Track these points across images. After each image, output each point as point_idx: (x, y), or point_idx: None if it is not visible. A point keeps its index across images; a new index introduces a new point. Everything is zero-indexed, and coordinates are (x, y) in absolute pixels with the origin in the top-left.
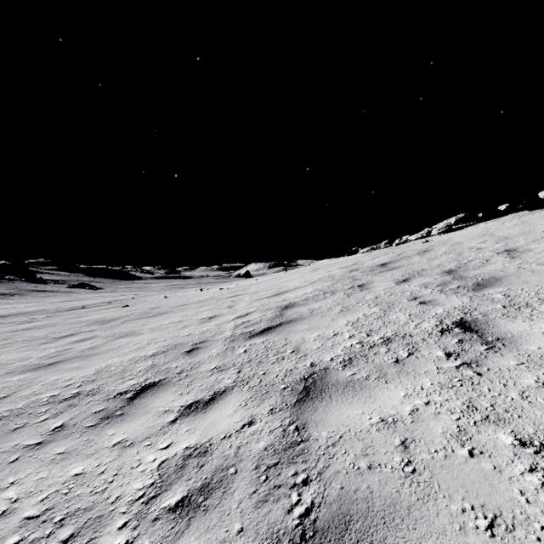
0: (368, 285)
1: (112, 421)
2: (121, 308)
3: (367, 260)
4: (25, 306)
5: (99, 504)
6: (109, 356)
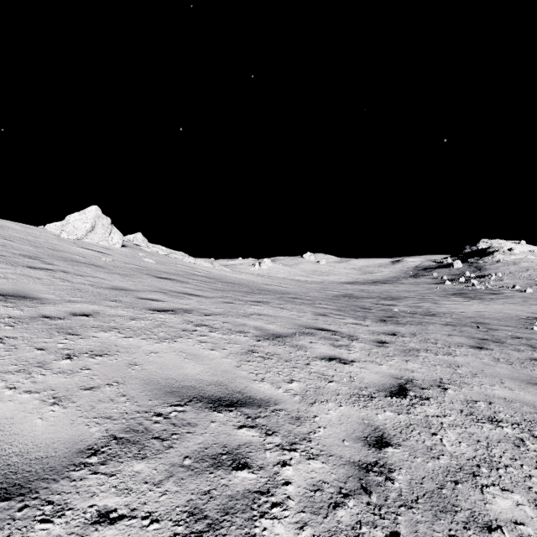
0: None
1: None
2: None
3: None
4: None
5: (321, 532)
6: None
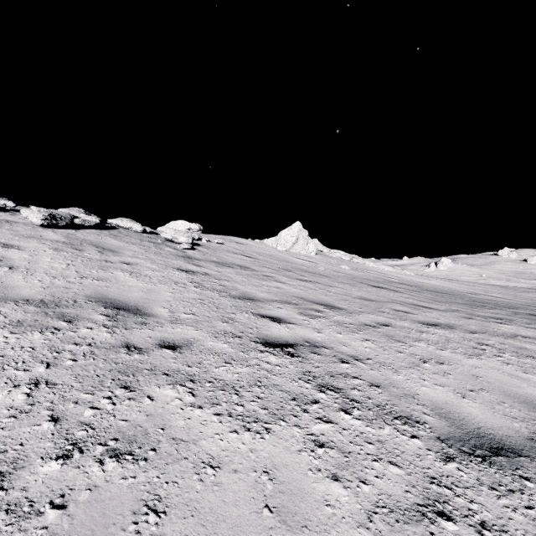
0: None
1: None
2: None
3: None
4: None
5: None
6: None
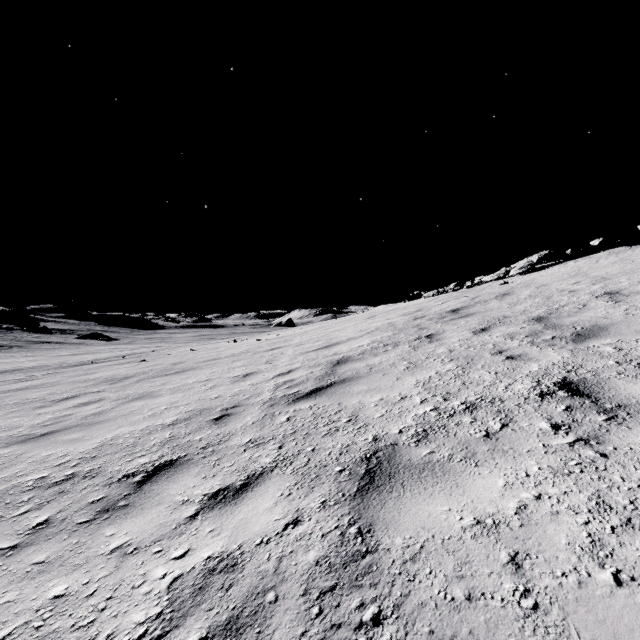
0: (438, 335)
1: (113, 515)
2: (137, 364)
3: (434, 305)
4: (24, 360)
5: None
6: (117, 425)
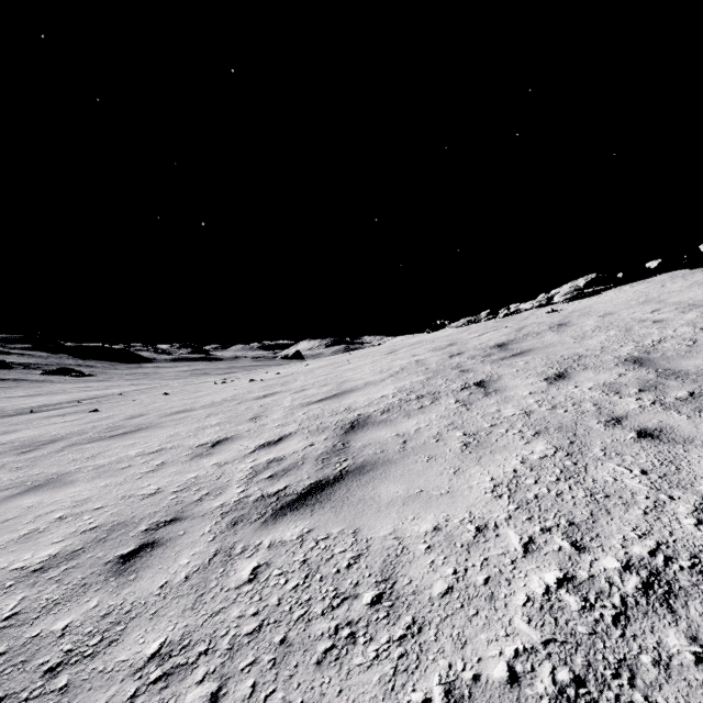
0: (494, 383)
1: None
2: (83, 416)
3: (470, 338)
4: None
5: None
6: None
